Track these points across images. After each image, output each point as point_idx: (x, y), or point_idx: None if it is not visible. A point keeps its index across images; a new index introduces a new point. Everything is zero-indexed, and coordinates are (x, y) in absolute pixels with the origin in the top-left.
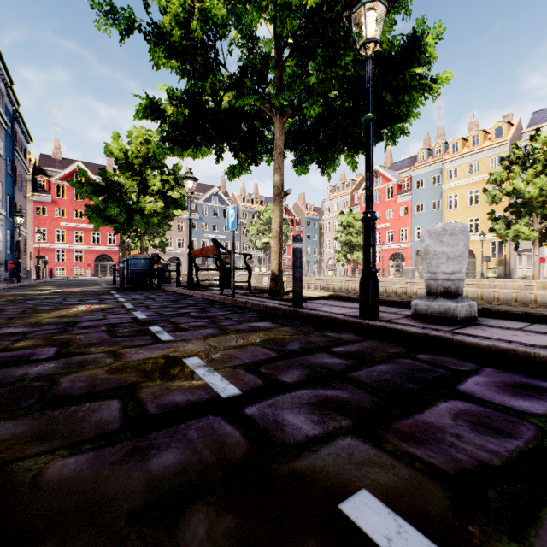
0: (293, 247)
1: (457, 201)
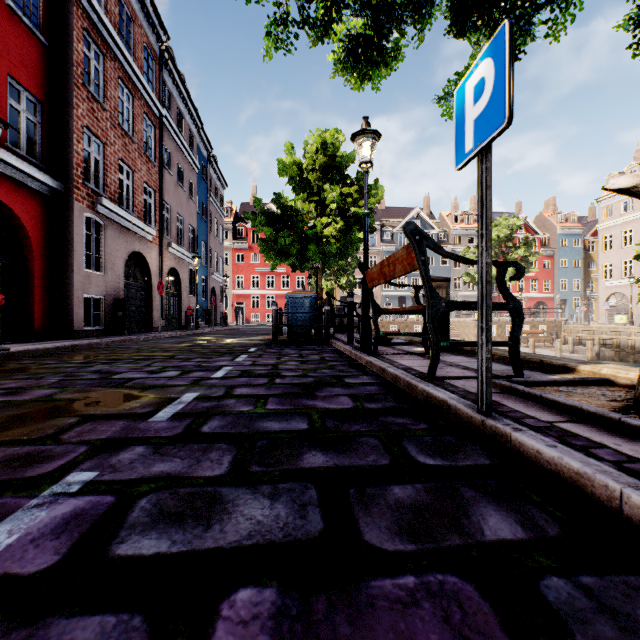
0: None
1: None
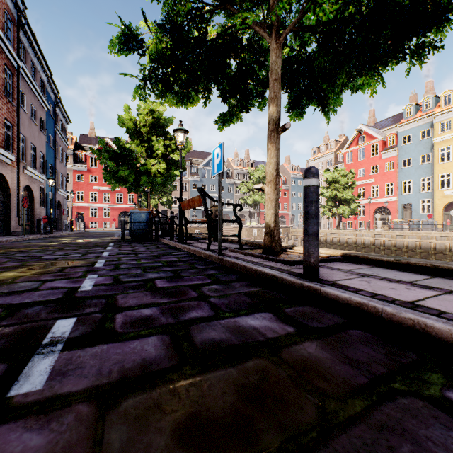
0: (304, 185)
1: (450, 153)
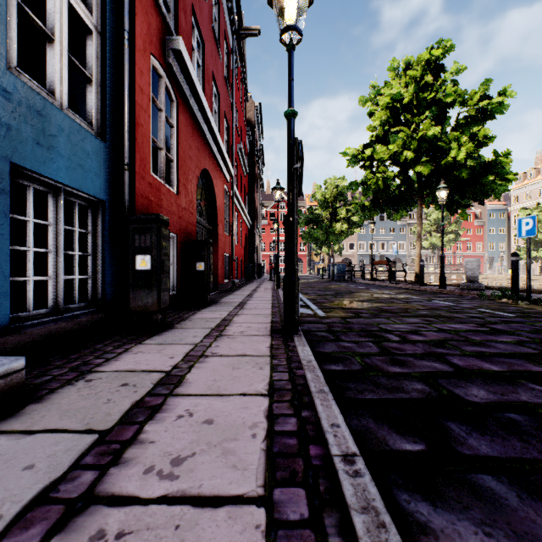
0: (420, 264)
1: None
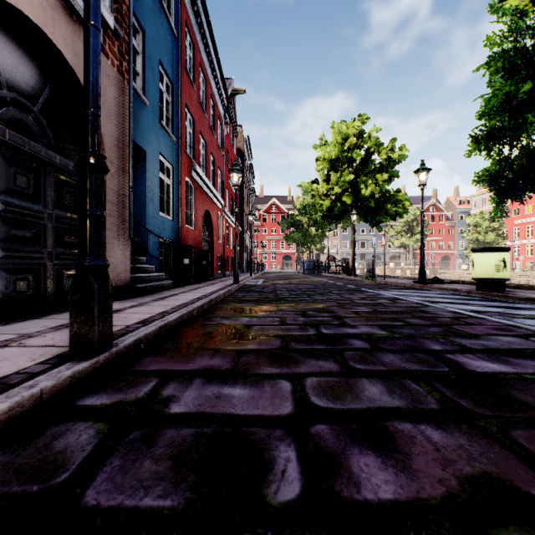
0: (346, 261)
1: None
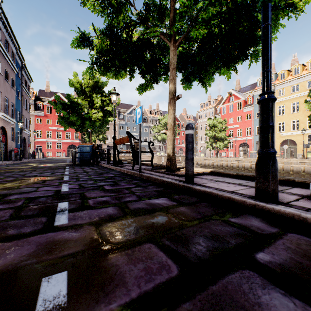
0: (186, 133)
1: (284, 109)
